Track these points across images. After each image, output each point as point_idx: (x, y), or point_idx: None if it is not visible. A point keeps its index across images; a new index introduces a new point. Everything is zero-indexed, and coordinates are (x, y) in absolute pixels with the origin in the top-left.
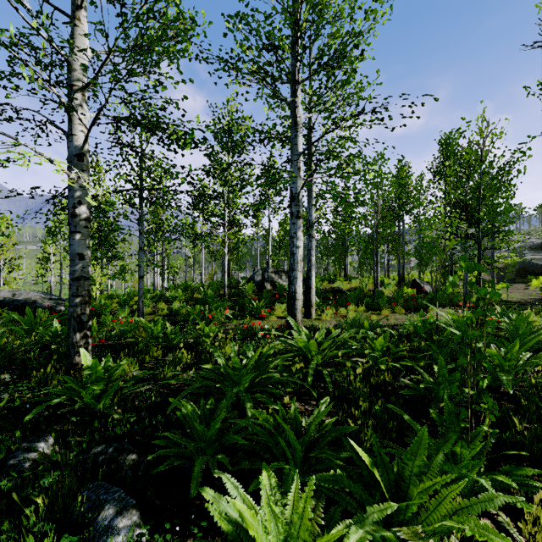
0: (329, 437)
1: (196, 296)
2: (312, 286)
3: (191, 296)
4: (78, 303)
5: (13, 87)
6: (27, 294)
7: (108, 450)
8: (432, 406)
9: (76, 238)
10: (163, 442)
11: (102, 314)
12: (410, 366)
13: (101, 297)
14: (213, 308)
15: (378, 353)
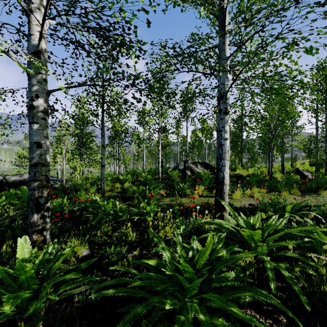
0: None
1: (140, 179)
2: None
3: (136, 179)
4: (35, 187)
5: None
6: None
7: None
8: None
9: (34, 128)
10: None
11: (79, 190)
12: None
13: (81, 179)
14: (152, 188)
15: None
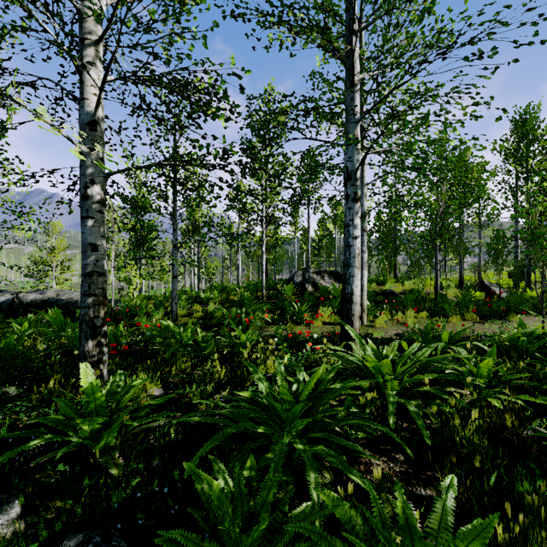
0: None
1: (233, 298)
2: (364, 288)
3: (227, 298)
4: (90, 304)
5: None
6: (70, 294)
7: None
8: None
9: (88, 224)
10: (171, 542)
11: (137, 315)
12: (531, 401)
13: (138, 298)
14: (251, 311)
15: (482, 381)
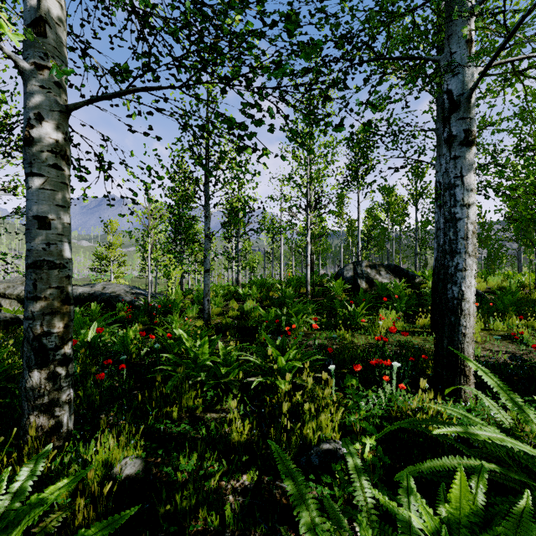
0: None
1: (273, 295)
2: None
3: (267, 295)
4: (36, 313)
5: None
6: (114, 287)
7: None
8: None
9: (34, 186)
10: None
11: (172, 312)
12: None
13: (177, 293)
14: (293, 313)
15: None
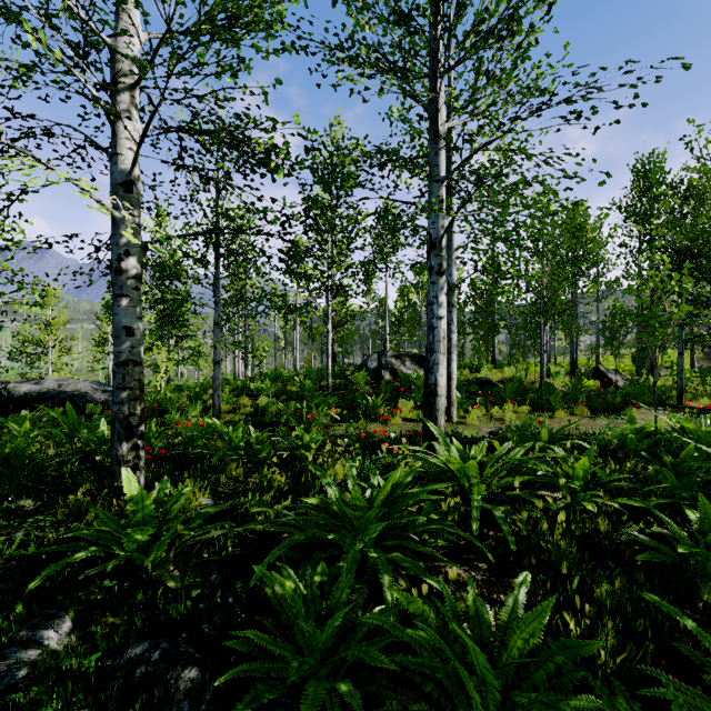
0: (550, 663)
1: (290, 389)
2: (453, 376)
3: (283, 389)
4: (125, 399)
5: (21, 70)
6: (76, 384)
7: (152, 655)
8: (701, 586)
9: (122, 304)
10: (243, 645)
11: (167, 412)
12: (631, 505)
13: (167, 389)
14: (313, 406)
15: (579, 483)
